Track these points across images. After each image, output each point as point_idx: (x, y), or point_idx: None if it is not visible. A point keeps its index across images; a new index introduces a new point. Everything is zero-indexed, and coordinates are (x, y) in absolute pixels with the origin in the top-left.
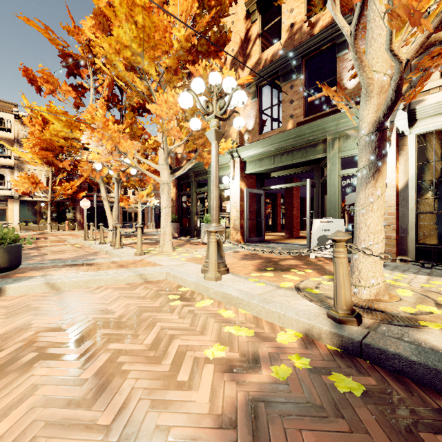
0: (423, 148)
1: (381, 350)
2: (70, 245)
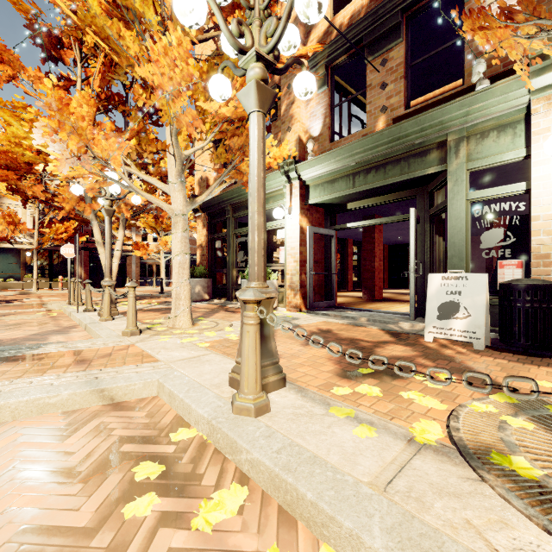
0: None
1: None
2: (43, 313)
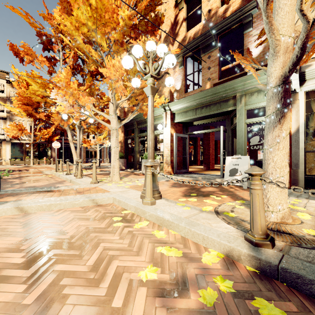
0: (310, 102)
1: (298, 275)
2: (44, 175)
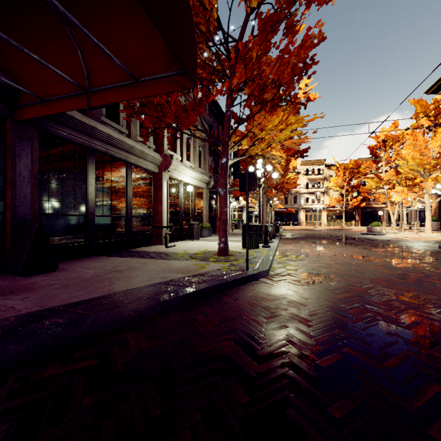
0: None
1: None
2: None
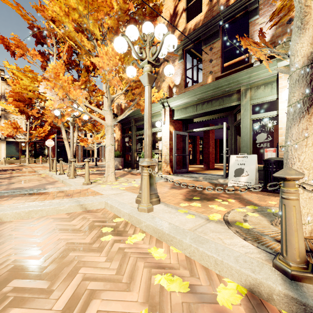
0: None
1: None
2: (37, 175)
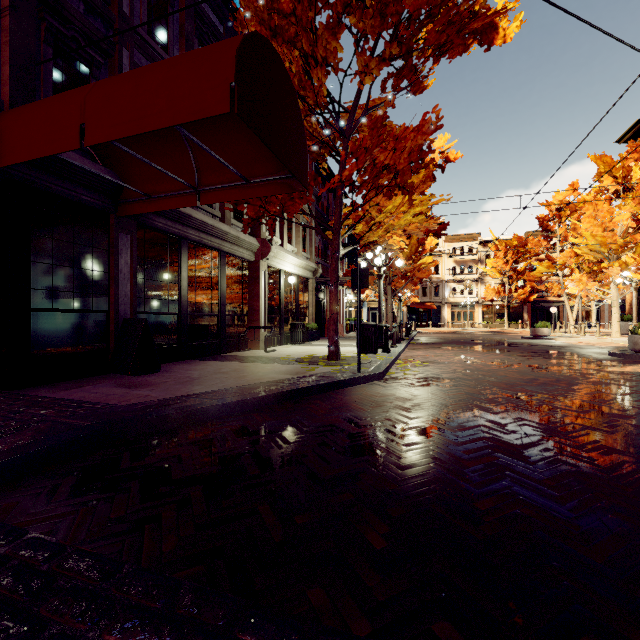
0: None
1: None
2: None
